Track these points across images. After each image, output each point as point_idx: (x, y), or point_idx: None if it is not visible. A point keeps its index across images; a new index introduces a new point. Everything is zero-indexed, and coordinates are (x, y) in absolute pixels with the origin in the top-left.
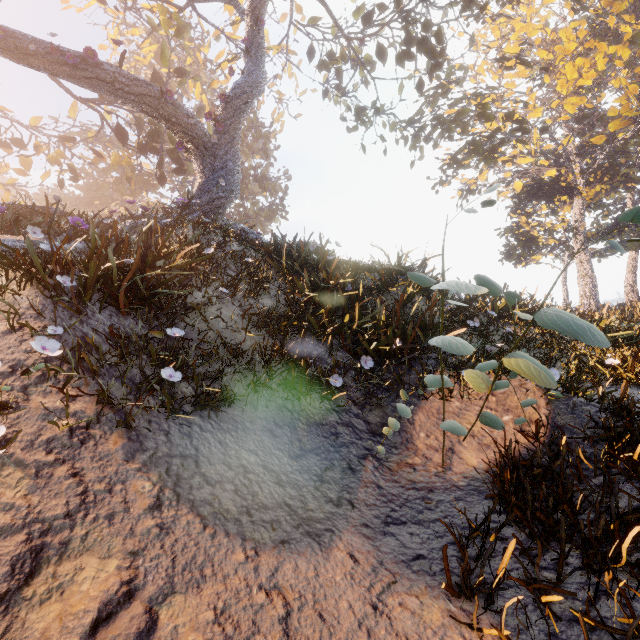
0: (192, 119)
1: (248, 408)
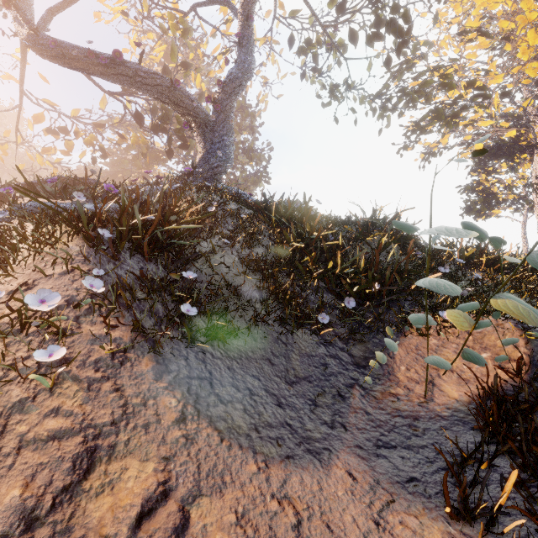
0: (195, 102)
1: (249, 340)
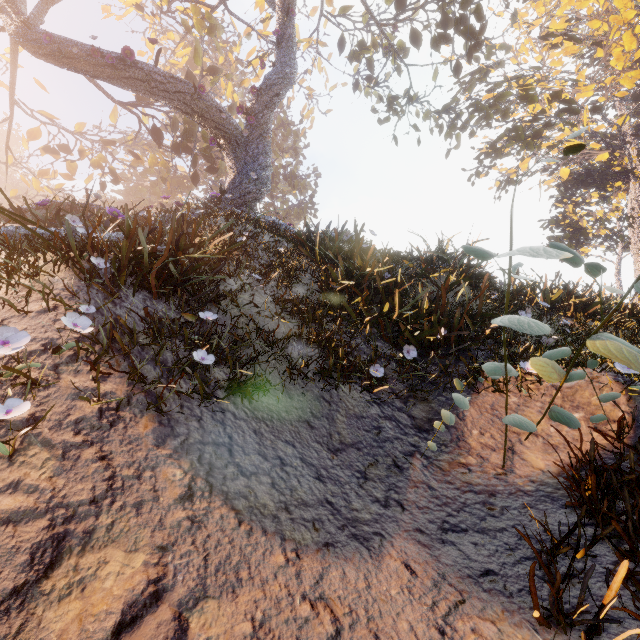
0: (224, 114)
1: (283, 397)
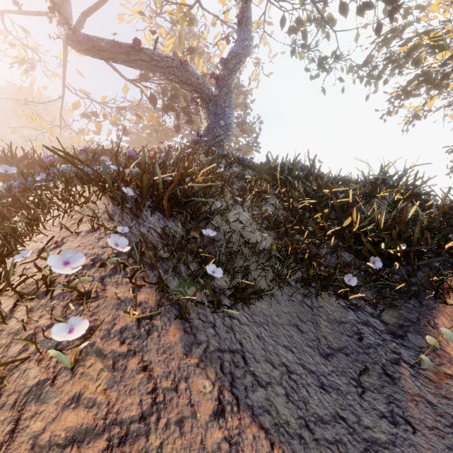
0: (201, 80)
1: (272, 302)
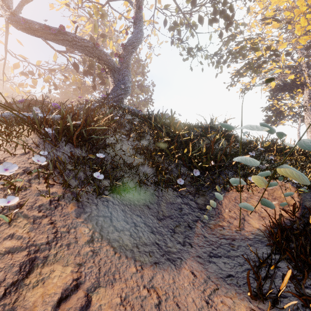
0: (108, 57)
1: (136, 194)
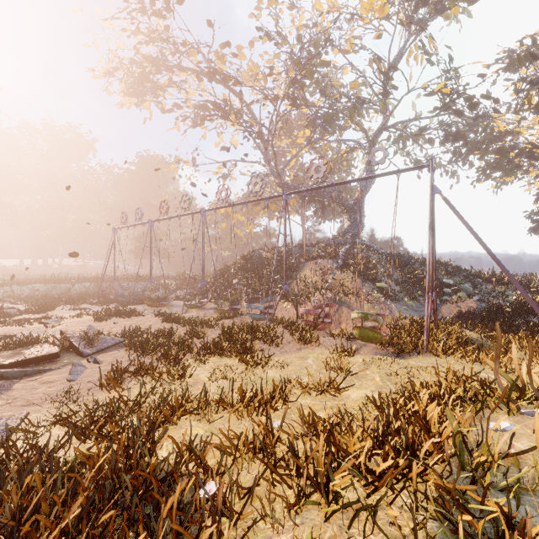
0: (347, 201)
1: (401, 303)
